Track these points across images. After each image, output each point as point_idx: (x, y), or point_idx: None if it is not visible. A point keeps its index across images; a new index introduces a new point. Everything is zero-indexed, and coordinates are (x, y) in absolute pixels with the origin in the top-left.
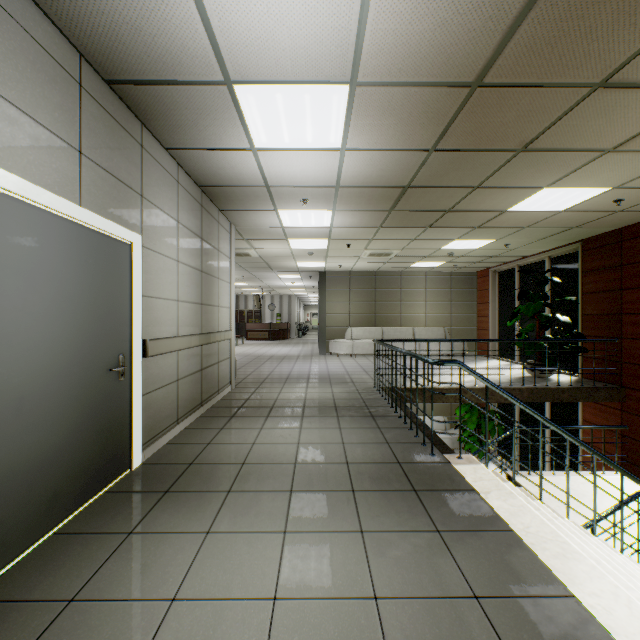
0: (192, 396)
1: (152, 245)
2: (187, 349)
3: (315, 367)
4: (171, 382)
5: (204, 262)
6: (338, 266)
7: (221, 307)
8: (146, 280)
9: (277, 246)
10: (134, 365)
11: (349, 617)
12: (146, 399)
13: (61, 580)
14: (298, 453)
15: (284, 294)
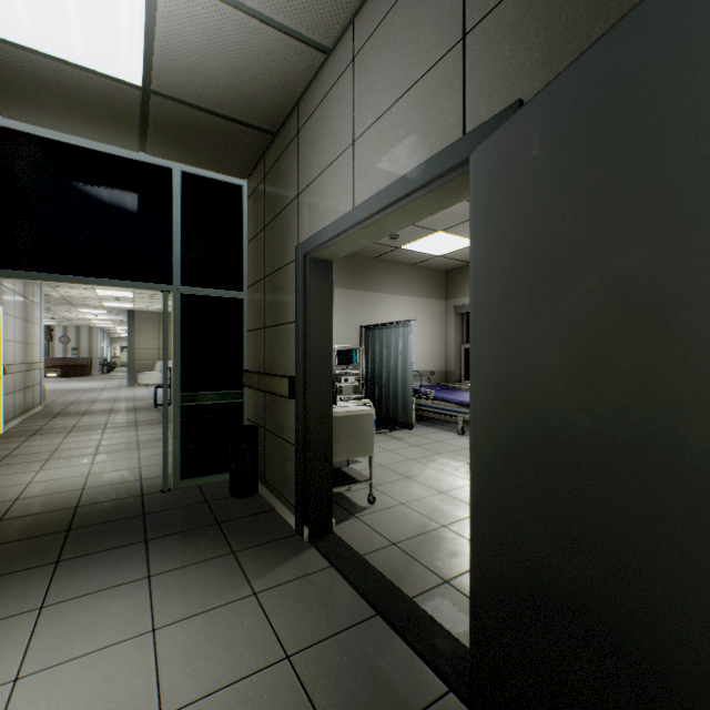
0: (21, 405)
1: (6, 310)
2: (19, 373)
3: (122, 394)
4: (12, 392)
5: (27, 313)
6: (147, 307)
7: (36, 344)
8: (4, 331)
9: (84, 292)
10: (1, 378)
11: (128, 438)
12: (4, 398)
13: (6, 447)
14: (108, 422)
15: (83, 325)
